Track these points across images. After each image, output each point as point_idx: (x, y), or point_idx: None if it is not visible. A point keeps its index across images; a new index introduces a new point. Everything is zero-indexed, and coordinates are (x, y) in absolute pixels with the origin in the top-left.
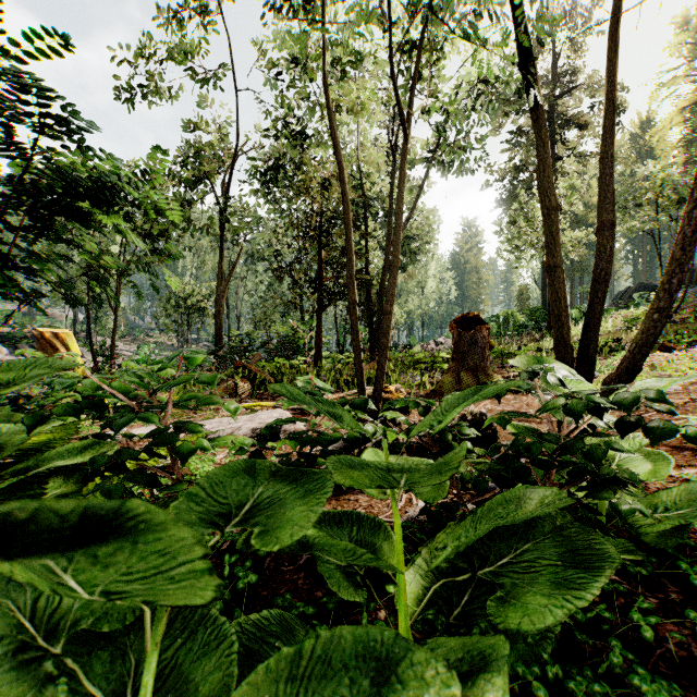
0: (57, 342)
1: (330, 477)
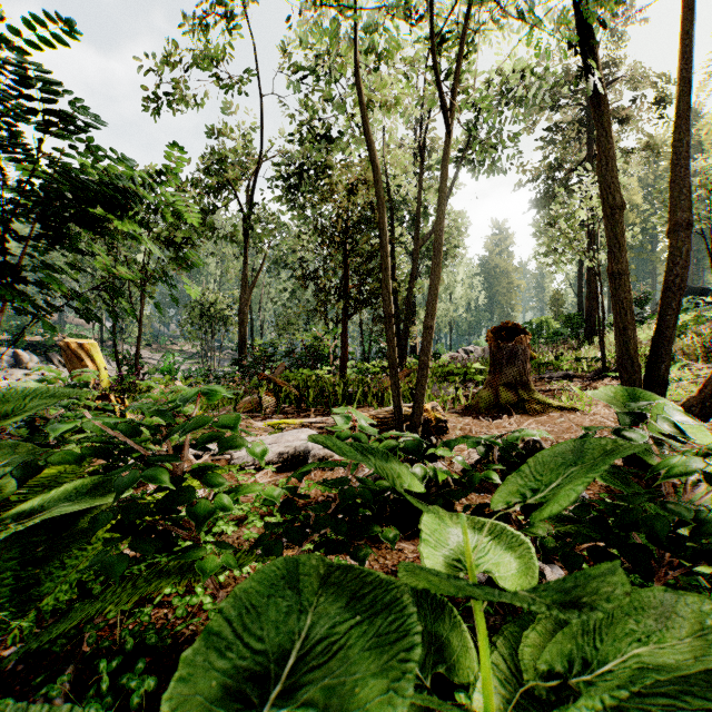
0: (82, 353)
1: (408, 605)
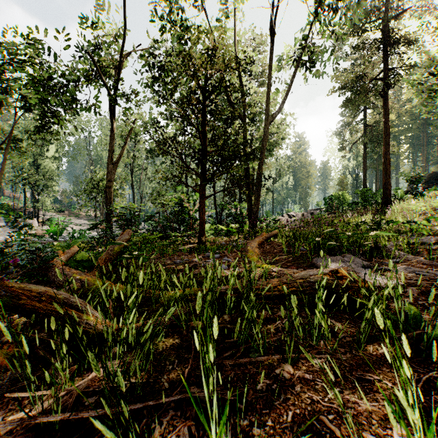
0: None
1: None
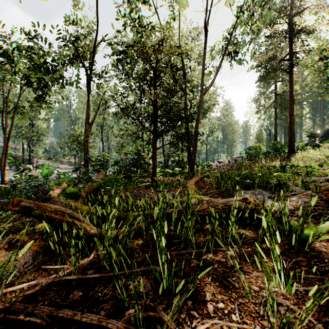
0: None
1: None
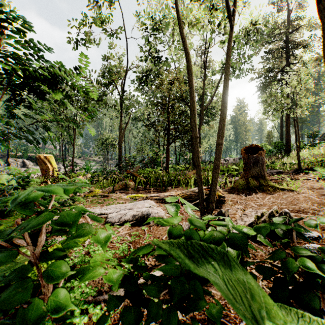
0: (46, 160)
1: None
